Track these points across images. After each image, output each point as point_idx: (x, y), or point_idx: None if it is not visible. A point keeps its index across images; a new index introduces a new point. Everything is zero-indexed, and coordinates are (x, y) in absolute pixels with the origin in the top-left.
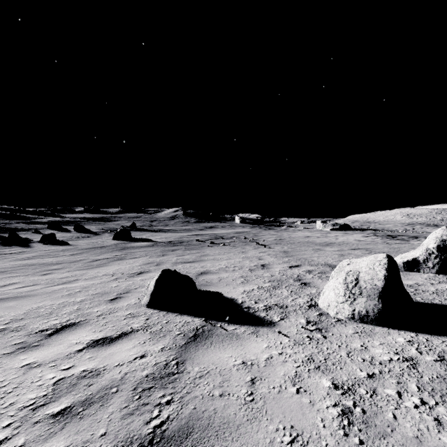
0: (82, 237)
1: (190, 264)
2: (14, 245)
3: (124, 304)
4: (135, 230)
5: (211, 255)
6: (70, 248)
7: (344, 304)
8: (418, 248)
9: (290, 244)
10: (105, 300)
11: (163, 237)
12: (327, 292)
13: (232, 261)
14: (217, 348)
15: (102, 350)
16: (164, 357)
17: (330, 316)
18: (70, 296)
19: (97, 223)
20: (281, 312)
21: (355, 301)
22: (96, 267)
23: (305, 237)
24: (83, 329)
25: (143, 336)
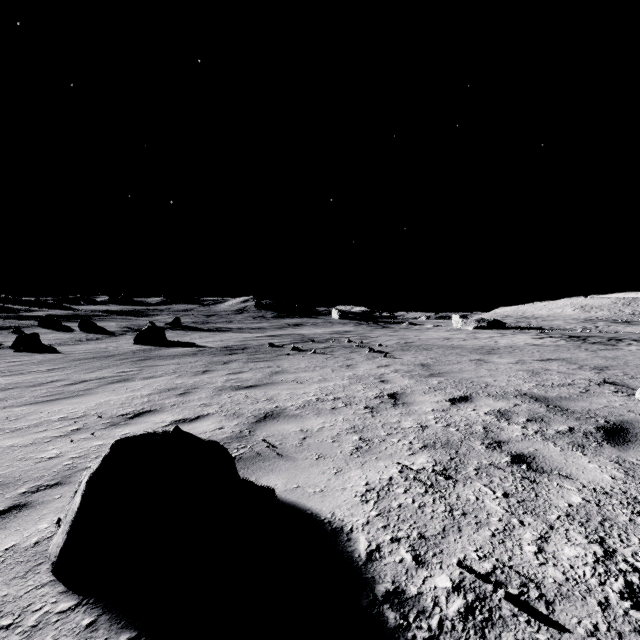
0: (87, 339)
1: (248, 391)
2: None
3: None
4: (179, 328)
5: (291, 373)
6: (54, 359)
7: None
8: None
9: (426, 350)
10: None
11: (217, 339)
12: None
13: (329, 385)
14: None
15: None
16: None
17: None
18: None
19: (121, 318)
20: None
21: None
22: (64, 398)
23: (444, 339)
24: None
25: None
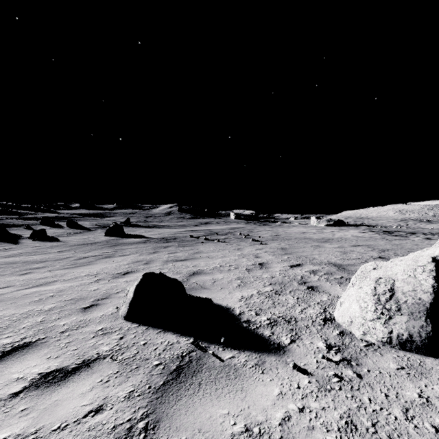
0: (74, 233)
1: (182, 262)
2: (2, 241)
3: (98, 315)
4: (130, 225)
5: (205, 253)
6: (59, 245)
7: (375, 323)
8: (434, 246)
9: (287, 240)
10: (78, 309)
11: (156, 233)
12: (347, 304)
13: (227, 259)
14: (207, 395)
15: (46, 394)
16: (129, 413)
17: (356, 337)
18: (39, 303)
19: (91, 218)
20: (290, 329)
21: (392, 319)
22: (80, 266)
23: (301, 233)
24: (36, 353)
25: (109, 367)
